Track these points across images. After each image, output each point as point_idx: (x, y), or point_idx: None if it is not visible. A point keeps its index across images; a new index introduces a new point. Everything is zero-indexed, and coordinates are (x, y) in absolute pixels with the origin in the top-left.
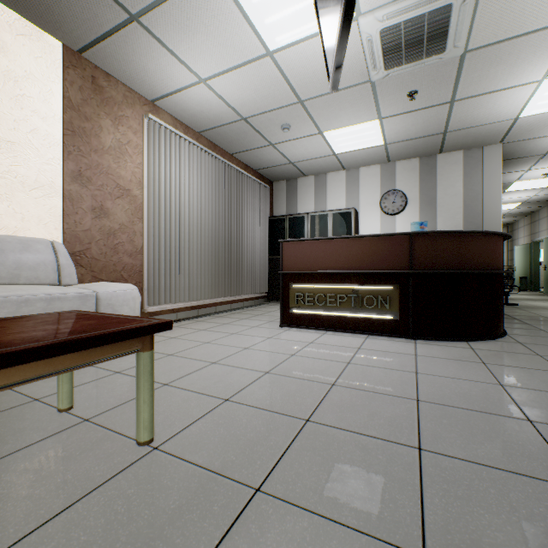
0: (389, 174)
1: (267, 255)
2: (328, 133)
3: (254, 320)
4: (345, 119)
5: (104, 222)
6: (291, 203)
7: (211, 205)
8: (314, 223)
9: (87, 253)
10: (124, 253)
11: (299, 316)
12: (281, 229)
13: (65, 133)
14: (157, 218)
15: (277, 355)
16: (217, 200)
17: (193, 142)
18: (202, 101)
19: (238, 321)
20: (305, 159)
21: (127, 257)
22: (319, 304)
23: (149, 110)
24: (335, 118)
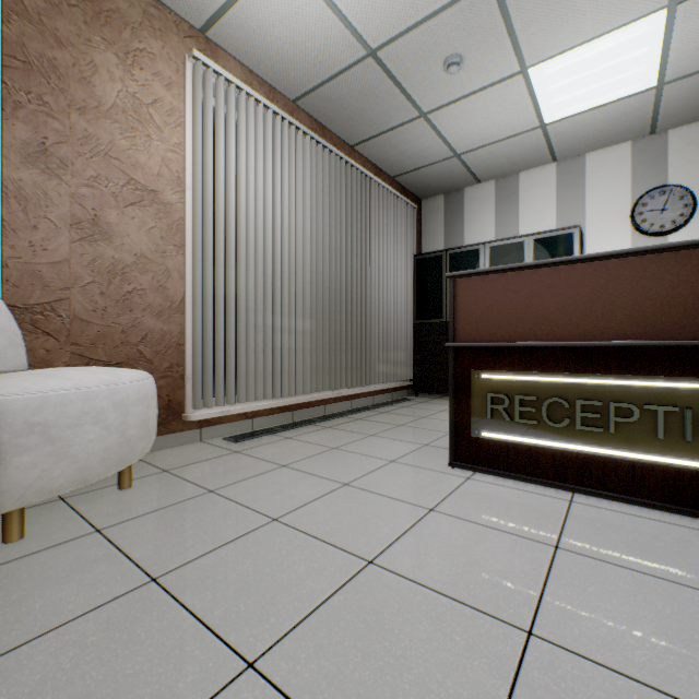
0: (651, 157)
1: (412, 318)
2: (539, 68)
3: (391, 441)
4: (586, 19)
5: (102, 249)
6: (453, 231)
7: (316, 229)
8: (497, 259)
9: (61, 309)
10: (145, 309)
11: (495, 447)
12: (436, 275)
13: (7, 63)
14: (211, 246)
15: (474, 630)
16: (325, 221)
17: (282, 114)
18: (290, 14)
19: (360, 442)
20: (482, 144)
21: (151, 317)
22: (553, 423)
23: (197, 48)
24: (562, 20)
